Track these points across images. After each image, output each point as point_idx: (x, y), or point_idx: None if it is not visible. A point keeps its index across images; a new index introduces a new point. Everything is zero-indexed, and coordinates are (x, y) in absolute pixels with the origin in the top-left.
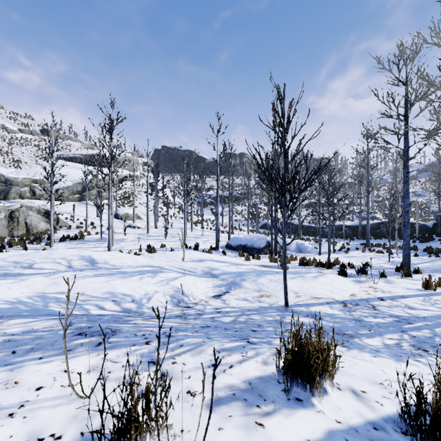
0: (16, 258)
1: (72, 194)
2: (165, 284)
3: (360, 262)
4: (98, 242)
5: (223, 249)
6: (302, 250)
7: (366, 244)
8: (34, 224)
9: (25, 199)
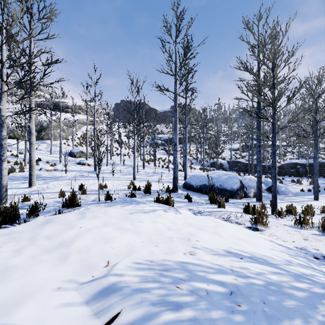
0: None
1: None
2: None
3: None
4: (22, 181)
5: (181, 189)
6: None
7: None
8: None
9: None
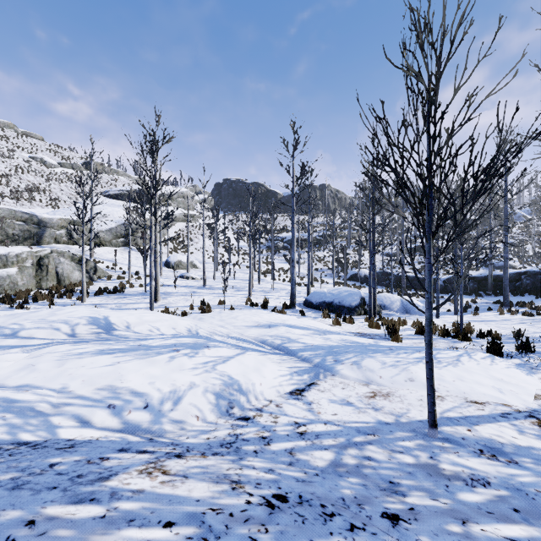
0: (2, 320)
1: (116, 238)
2: (209, 371)
3: (503, 330)
4: (141, 297)
5: (301, 307)
6: (409, 310)
7: (504, 303)
8: (66, 273)
9: (61, 244)
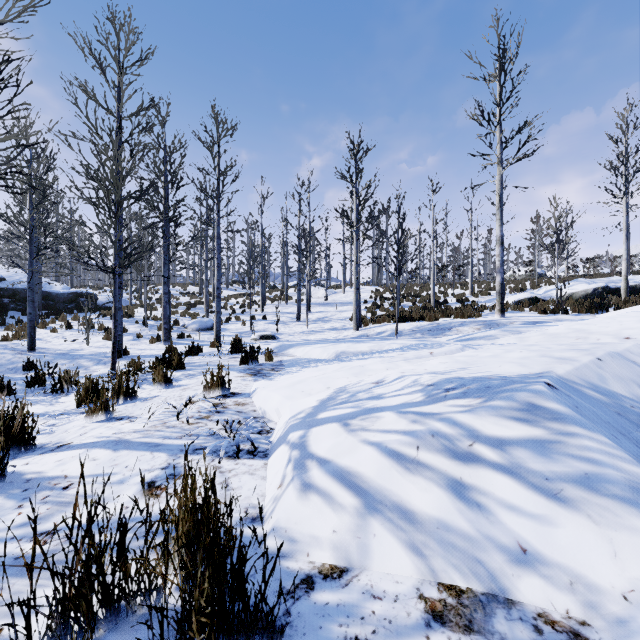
0: None
1: None
2: None
3: None
4: None
5: None
6: None
7: None
8: None
9: None
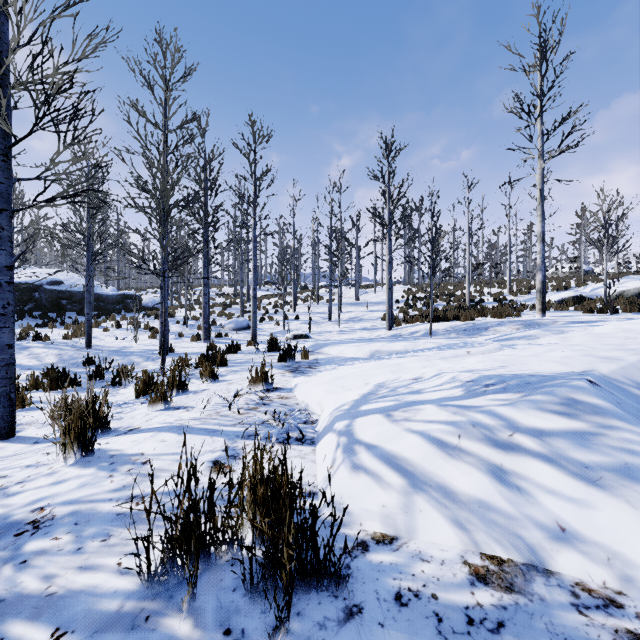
0: None
1: None
2: None
3: None
4: None
5: None
6: None
7: None
8: None
9: None
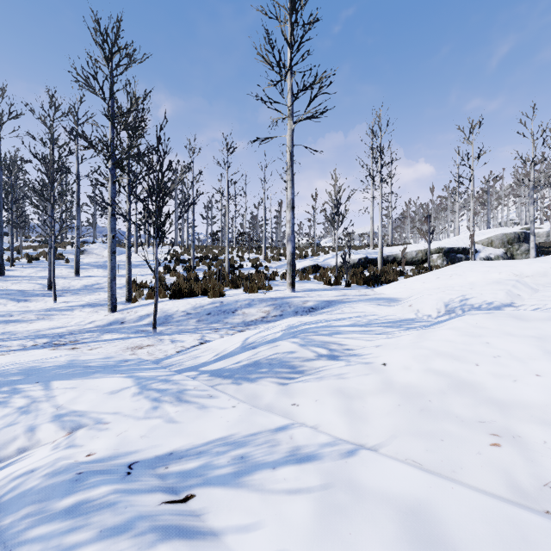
0: None
1: None
2: (269, 326)
3: None
4: None
5: None
6: None
7: None
8: None
9: None
